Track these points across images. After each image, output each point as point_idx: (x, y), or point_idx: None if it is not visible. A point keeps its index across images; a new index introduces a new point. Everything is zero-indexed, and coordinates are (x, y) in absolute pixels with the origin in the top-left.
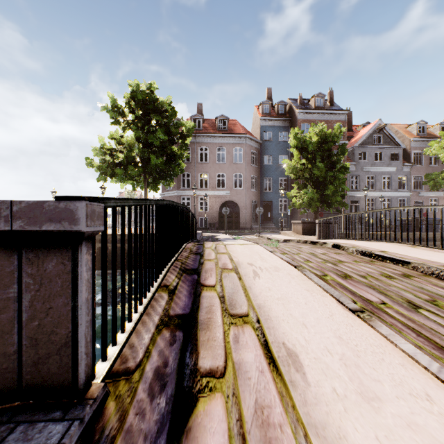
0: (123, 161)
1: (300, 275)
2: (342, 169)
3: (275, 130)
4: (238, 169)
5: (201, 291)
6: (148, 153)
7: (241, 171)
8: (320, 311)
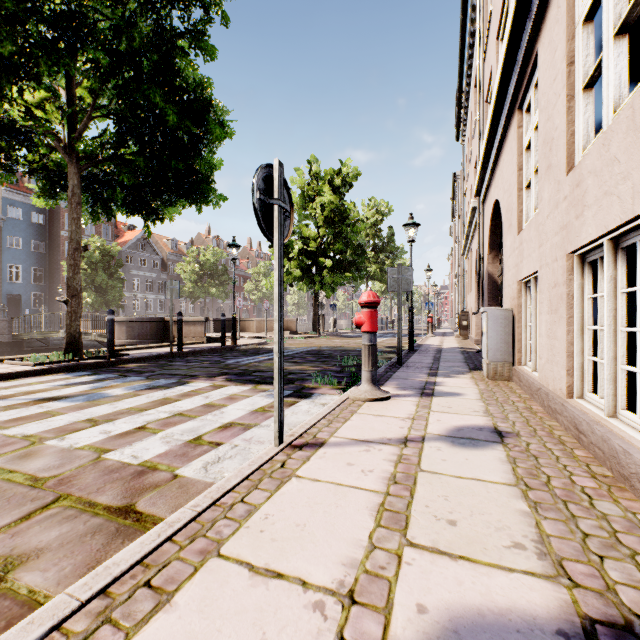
0: None
1: None
2: (121, 280)
3: (28, 208)
4: None
5: None
6: None
7: None
8: None
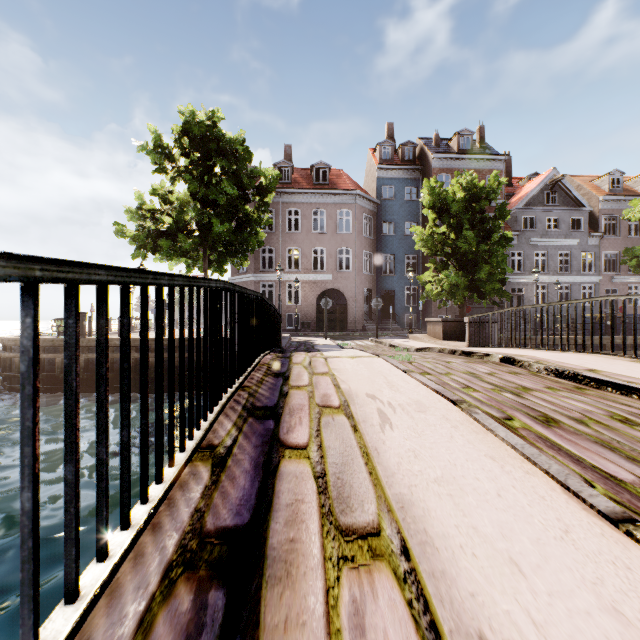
0: (171, 228)
1: (467, 421)
2: (502, 240)
3: (399, 184)
4: (344, 242)
5: (279, 459)
6: (209, 216)
7: (349, 244)
8: (538, 519)
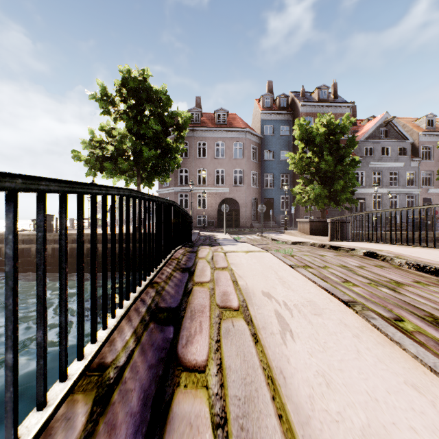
0: (113, 154)
1: (366, 328)
2: (352, 163)
3: (277, 124)
4: (238, 165)
5: (173, 390)
6: (141, 146)
7: (241, 166)
8: None
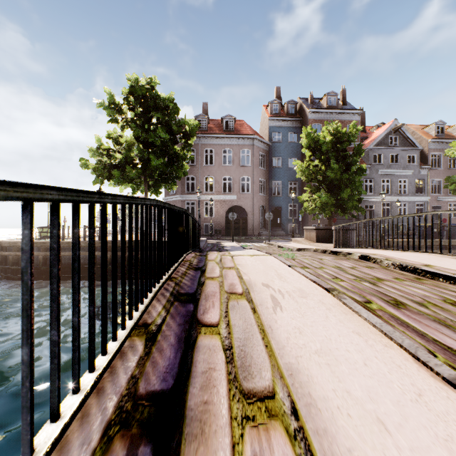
0: (121, 162)
1: (337, 305)
2: (359, 171)
3: (285, 130)
4: (245, 172)
5: (197, 335)
6: (148, 154)
7: (249, 174)
8: (397, 384)
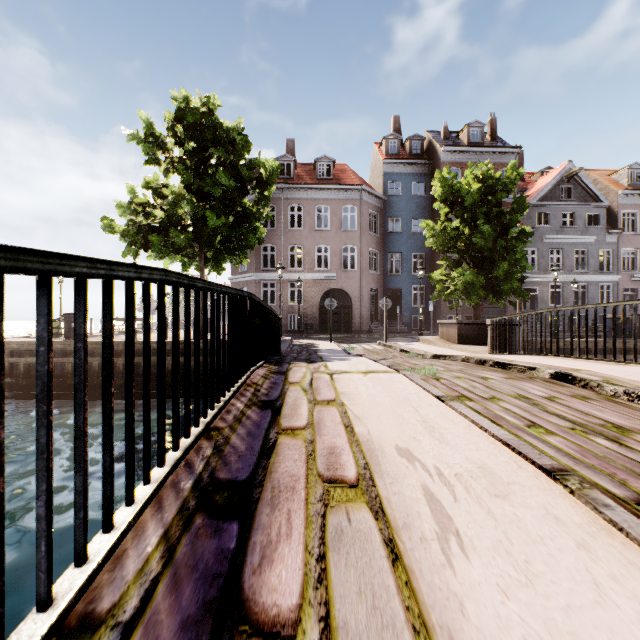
0: (163, 222)
1: (598, 528)
2: (521, 235)
3: (407, 179)
4: (349, 239)
5: None
6: (205, 210)
7: (354, 242)
8: None
